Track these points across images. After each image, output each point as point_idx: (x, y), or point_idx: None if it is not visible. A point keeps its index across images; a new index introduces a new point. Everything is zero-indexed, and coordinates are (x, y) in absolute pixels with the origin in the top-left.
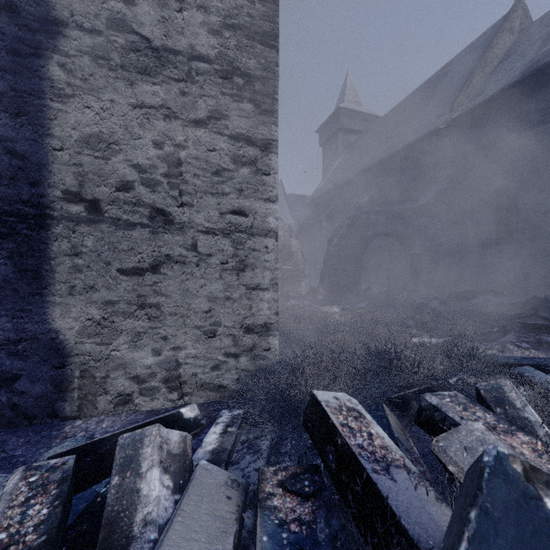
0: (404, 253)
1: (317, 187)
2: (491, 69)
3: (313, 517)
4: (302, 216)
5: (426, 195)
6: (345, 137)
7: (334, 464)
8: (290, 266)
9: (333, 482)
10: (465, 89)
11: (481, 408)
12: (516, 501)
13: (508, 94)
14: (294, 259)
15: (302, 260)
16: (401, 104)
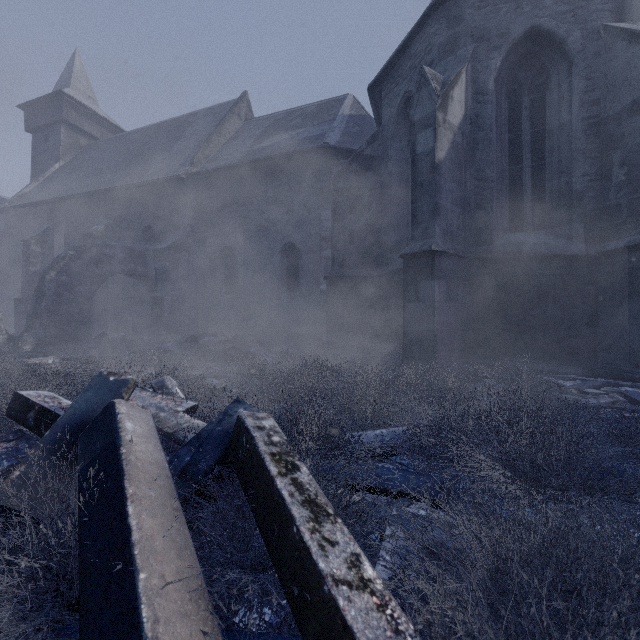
0: (147, 295)
1: (22, 191)
2: (225, 141)
3: (17, 444)
4: None
5: (169, 239)
6: (71, 136)
7: (34, 421)
8: None
9: (33, 431)
10: (204, 150)
11: (147, 391)
12: (101, 380)
13: (233, 170)
14: None
15: None
16: (148, 129)
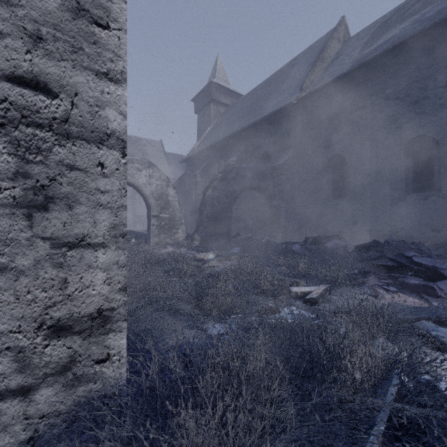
0: (265, 204)
1: (193, 147)
2: (327, 64)
3: None
4: (180, 172)
5: (283, 157)
6: (216, 108)
7: None
8: (167, 215)
9: None
10: (310, 76)
11: None
12: None
13: (342, 81)
14: (171, 207)
15: (179, 209)
16: (260, 85)
